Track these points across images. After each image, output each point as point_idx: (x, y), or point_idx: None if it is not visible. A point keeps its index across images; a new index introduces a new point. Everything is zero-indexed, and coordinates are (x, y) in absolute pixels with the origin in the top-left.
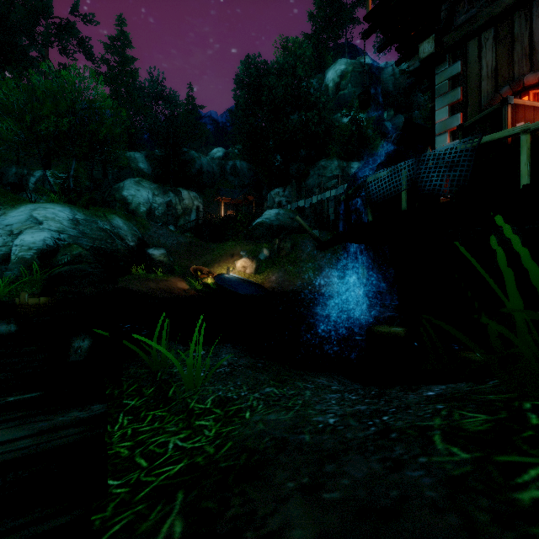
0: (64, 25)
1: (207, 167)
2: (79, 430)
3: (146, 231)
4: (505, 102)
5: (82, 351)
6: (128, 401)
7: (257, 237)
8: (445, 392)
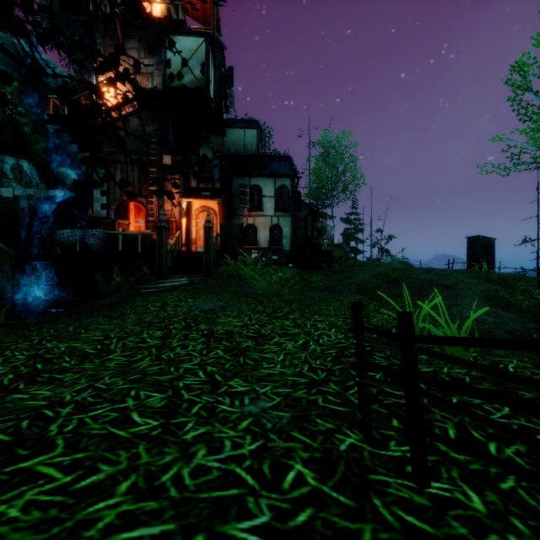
0: None
1: None
2: None
3: None
4: (116, 221)
5: None
6: None
7: None
8: None
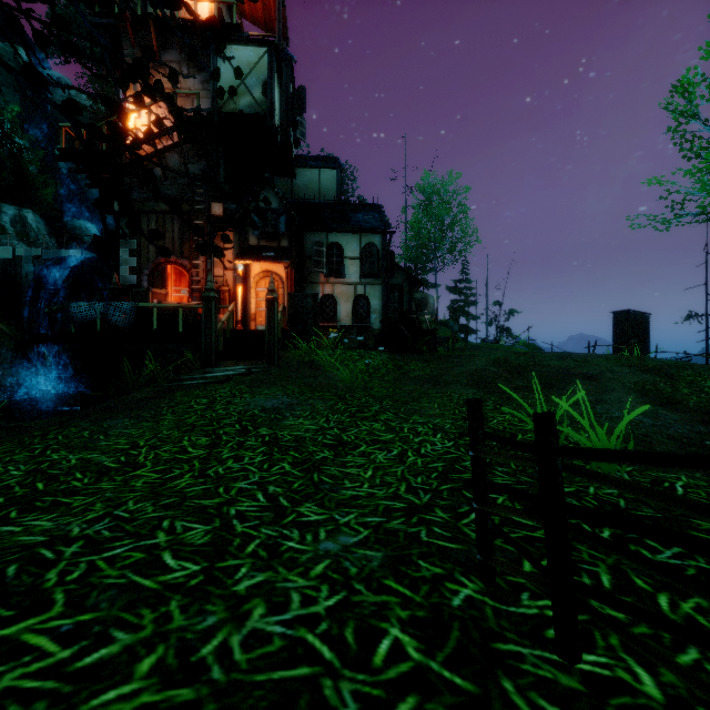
0: None
1: None
2: None
3: None
4: (149, 290)
5: None
6: None
7: None
8: None
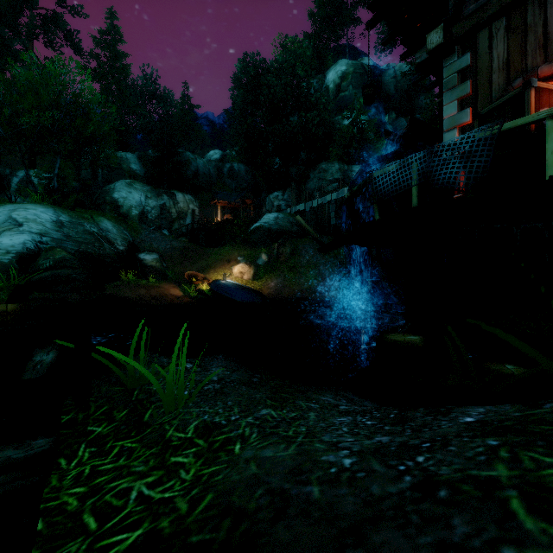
0: (50, 17)
1: (203, 169)
2: (4, 479)
3: (137, 234)
4: (528, 85)
5: (41, 366)
6: (94, 427)
7: (255, 242)
8: (489, 419)
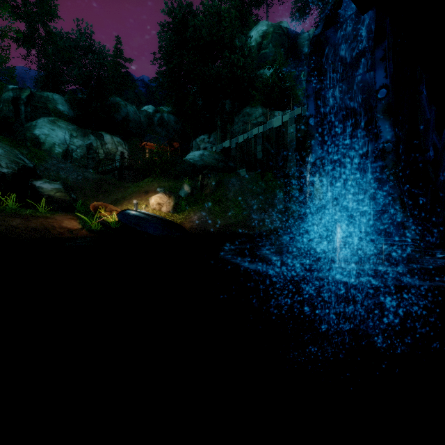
0: None
1: (134, 116)
2: None
3: (41, 162)
4: None
5: None
6: None
7: (178, 174)
8: None
